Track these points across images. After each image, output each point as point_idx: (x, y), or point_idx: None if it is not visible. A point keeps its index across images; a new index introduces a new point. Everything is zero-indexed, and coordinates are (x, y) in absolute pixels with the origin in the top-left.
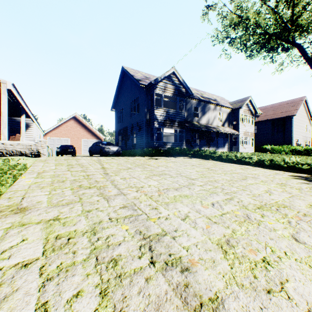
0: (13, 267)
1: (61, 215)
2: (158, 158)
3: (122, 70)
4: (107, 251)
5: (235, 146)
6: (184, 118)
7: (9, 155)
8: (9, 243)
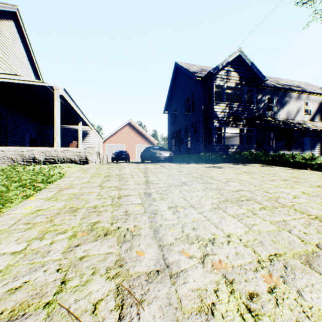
0: None
1: None
2: (222, 166)
3: (174, 66)
4: None
5: None
6: (254, 113)
7: (61, 162)
8: None
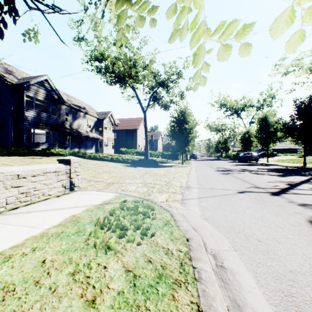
0: None
1: None
2: (39, 158)
3: None
4: None
5: (101, 148)
6: (57, 122)
7: None
8: None
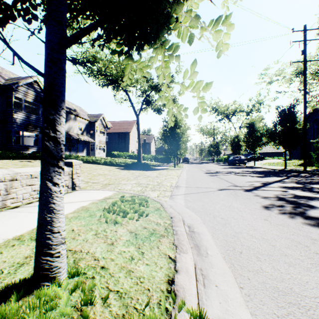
0: None
1: None
2: (31, 161)
3: None
4: None
5: (92, 151)
6: None
7: None
8: None
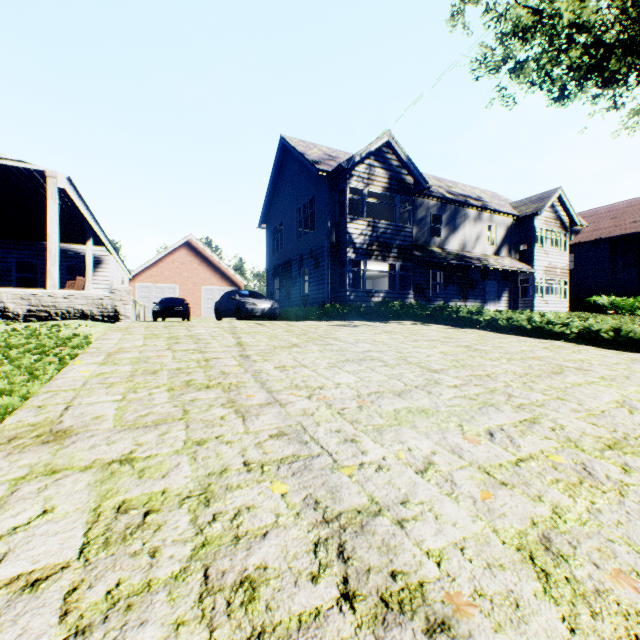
0: (4, 589)
1: (139, 450)
2: (356, 325)
3: (280, 144)
4: (233, 553)
5: (524, 298)
6: (411, 239)
7: (62, 317)
8: (11, 517)
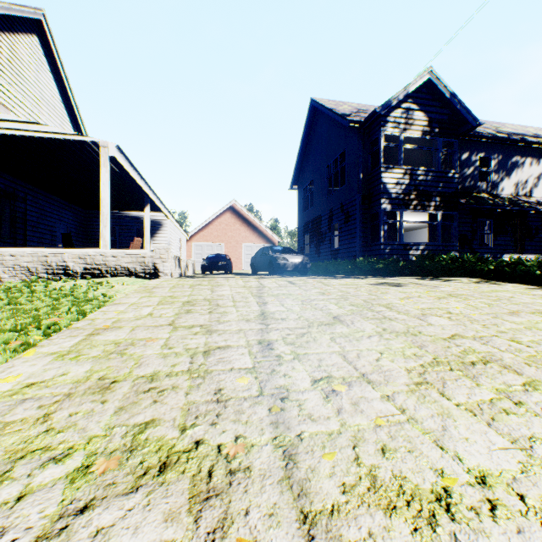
0: None
1: None
2: (401, 283)
3: (310, 107)
4: None
5: None
6: (455, 185)
7: (111, 274)
8: None
